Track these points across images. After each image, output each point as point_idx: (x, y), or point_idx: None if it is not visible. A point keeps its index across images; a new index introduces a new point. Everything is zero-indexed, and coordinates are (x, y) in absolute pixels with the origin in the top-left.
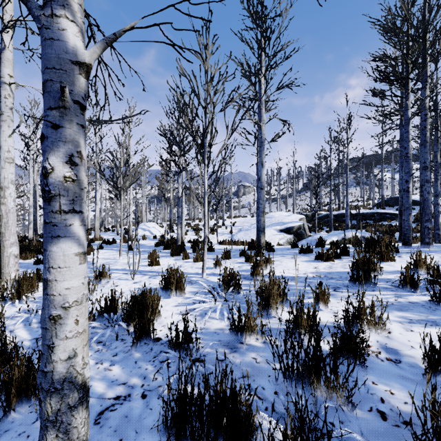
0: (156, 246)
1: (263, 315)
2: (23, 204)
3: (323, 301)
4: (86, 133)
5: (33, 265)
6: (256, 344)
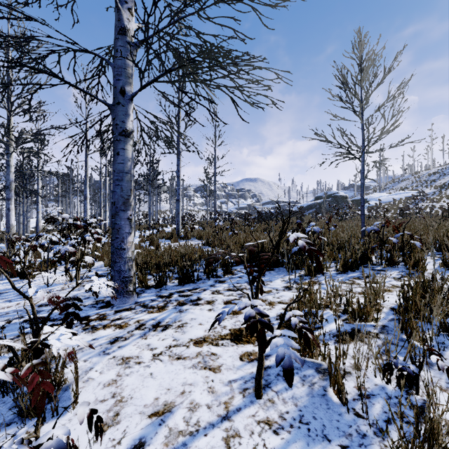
0: None
1: None
2: None
3: None
4: None
5: None
6: None
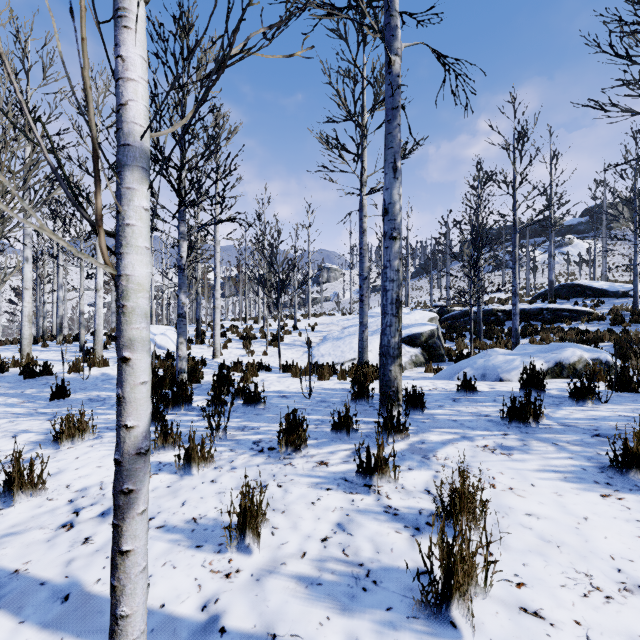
0: None
1: None
2: None
3: None
4: None
5: None
6: None
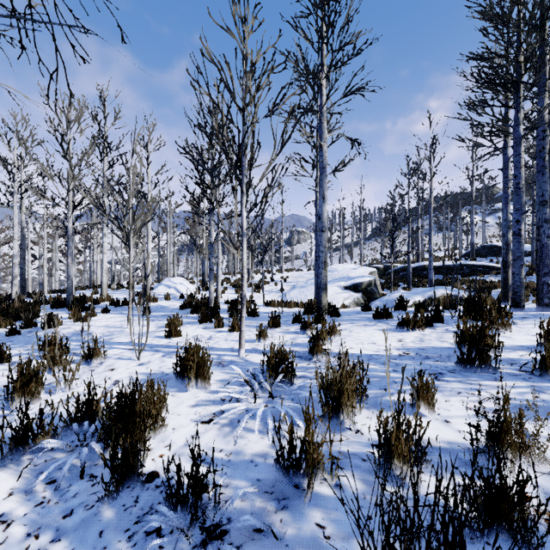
0: (181, 308)
1: (331, 426)
2: (8, 253)
3: (425, 400)
4: (87, 157)
5: (5, 337)
6: (322, 489)
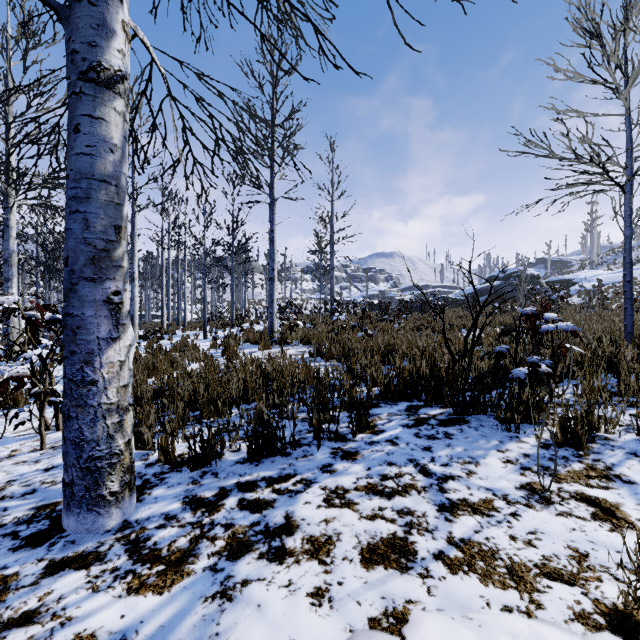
0: None
1: None
2: None
3: None
4: None
5: None
6: None
